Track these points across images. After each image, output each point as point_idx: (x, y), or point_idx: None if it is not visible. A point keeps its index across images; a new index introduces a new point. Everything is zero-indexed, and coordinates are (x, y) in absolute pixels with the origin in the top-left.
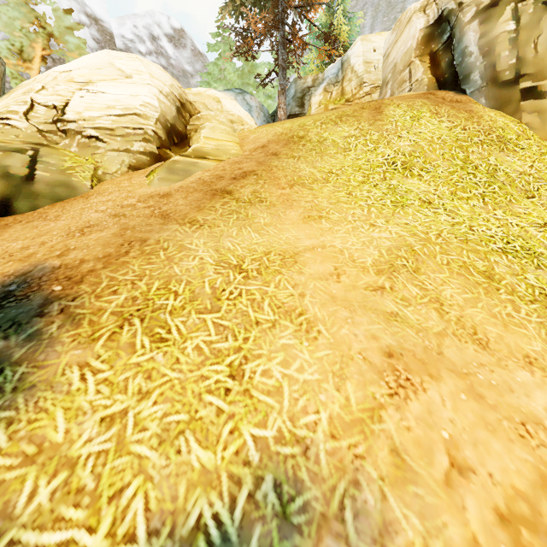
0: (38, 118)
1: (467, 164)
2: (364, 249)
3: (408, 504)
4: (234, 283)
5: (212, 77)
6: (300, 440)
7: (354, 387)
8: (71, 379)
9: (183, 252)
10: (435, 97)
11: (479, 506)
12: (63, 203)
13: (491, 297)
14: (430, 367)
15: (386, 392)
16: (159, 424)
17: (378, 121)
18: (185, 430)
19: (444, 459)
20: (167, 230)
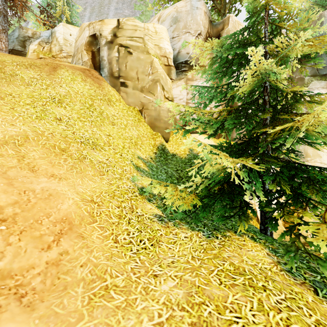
0: None
1: (92, 107)
2: None
3: None
4: None
5: None
6: None
7: None
8: None
9: None
10: (89, 72)
11: None
12: None
13: (56, 157)
14: None
15: None
16: None
17: (51, 75)
18: None
19: None
20: None
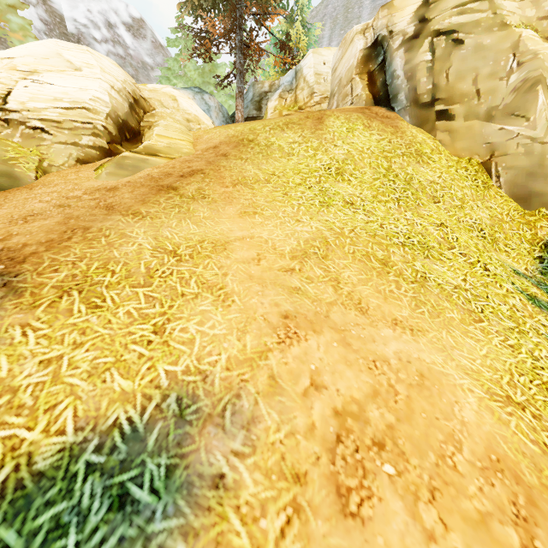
0: None
1: (390, 172)
2: (286, 240)
3: (273, 407)
4: (167, 265)
5: (172, 72)
6: (202, 372)
7: (252, 338)
8: (13, 335)
9: (123, 239)
10: (370, 111)
11: (322, 407)
12: (5, 193)
13: (381, 278)
14: (316, 326)
15: (276, 341)
16: (89, 364)
17: (318, 130)
18: (111, 368)
19: (307, 381)
20: (110, 220)
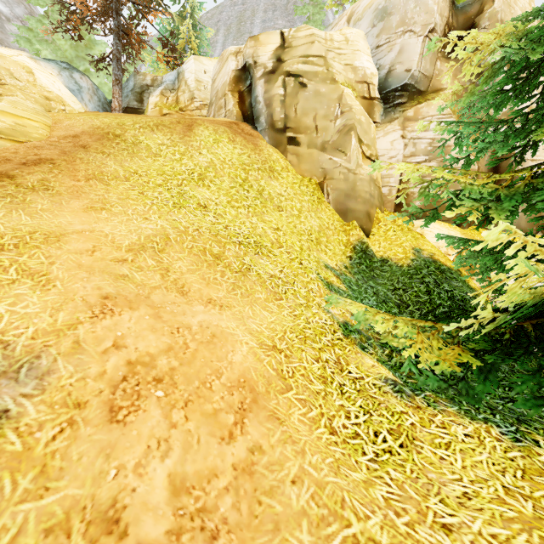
0: None
1: (246, 183)
2: (127, 235)
3: (71, 362)
4: None
5: (35, 35)
6: (5, 342)
7: (65, 314)
8: None
9: None
10: (237, 127)
11: (118, 360)
12: None
13: (209, 269)
14: (134, 304)
15: (89, 316)
16: None
17: (186, 137)
18: None
19: (110, 343)
20: None
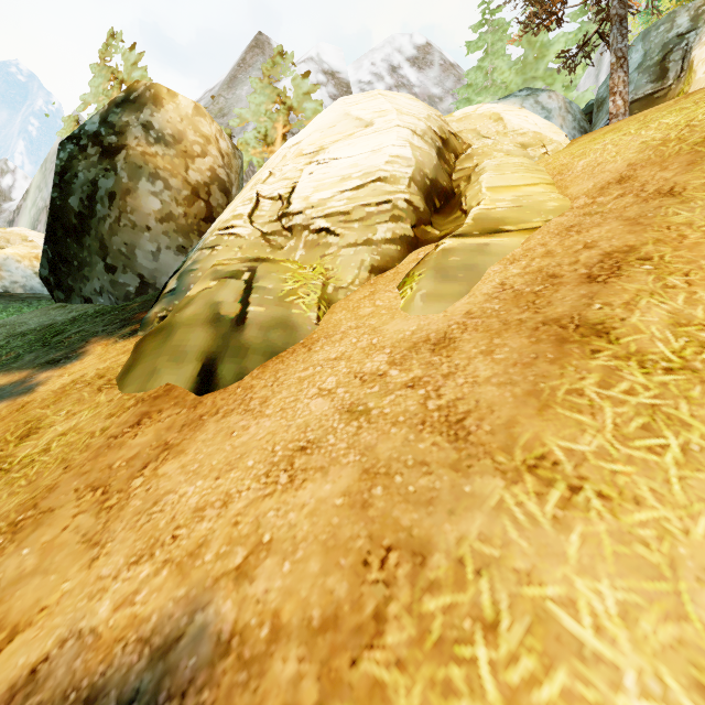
0: (262, 217)
1: None
2: None
3: None
4: None
5: (473, 89)
6: None
7: None
8: None
9: (558, 671)
10: None
11: None
12: (277, 363)
13: None
14: None
15: None
16: None
17: None
18: None
19: None
20: (473, 503)
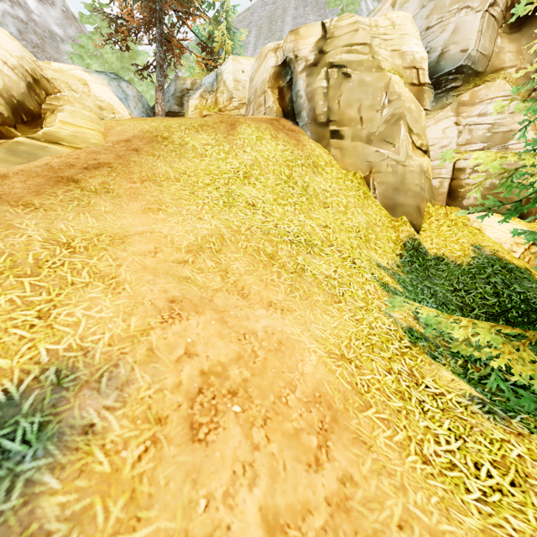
0: None
1: (290, 179)
2: (185, 236)
3: (147, 372)
4: (59, 256)
5: (86, 51)
6: (84, 348)
7: (137, 319)
8: None
9: (10, 230)
10: (278, 123)
11: (191, 369)
12: None
13: (265, 270)
14: (199, 308)
15: (159, 321)
16: None
17: (230, 136)
18: None
19: (182, 351)
20: None
